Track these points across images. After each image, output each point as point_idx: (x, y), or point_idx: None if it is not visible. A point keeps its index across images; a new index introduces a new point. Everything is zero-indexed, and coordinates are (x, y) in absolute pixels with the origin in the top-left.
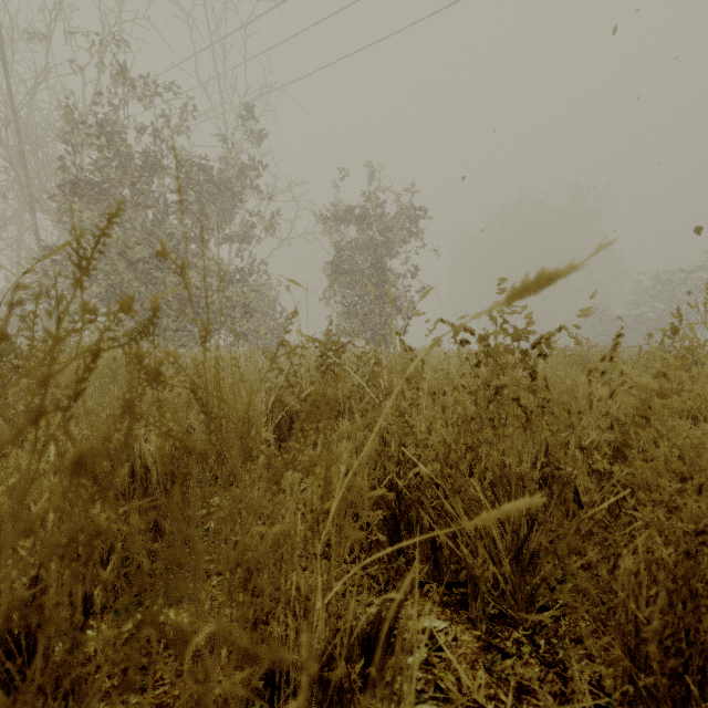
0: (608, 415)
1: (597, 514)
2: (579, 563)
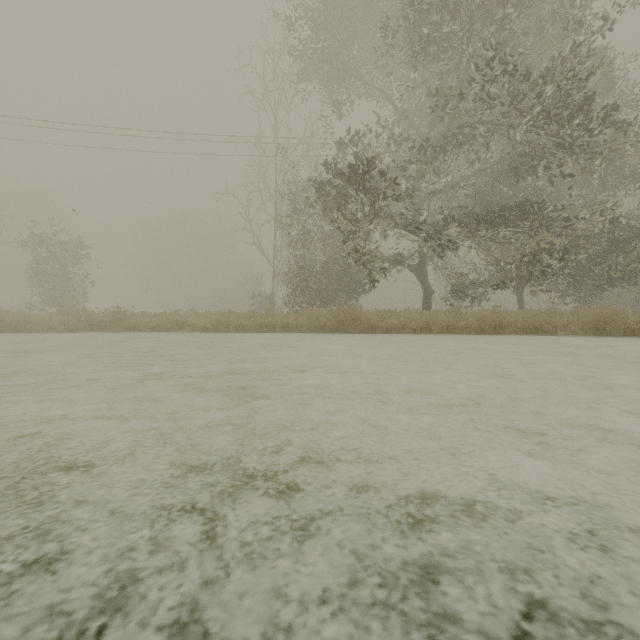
0: None
1: None
2: None
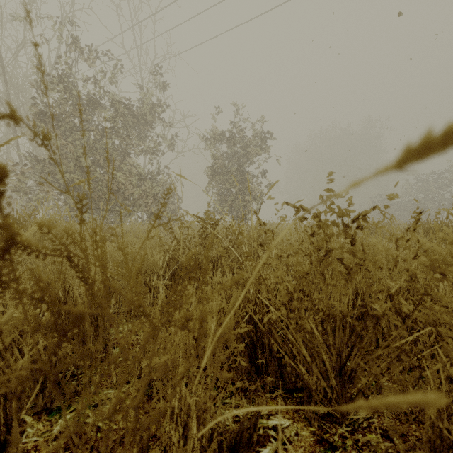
0: (408, 271)
1: (406, 348)
2: (386, 378)
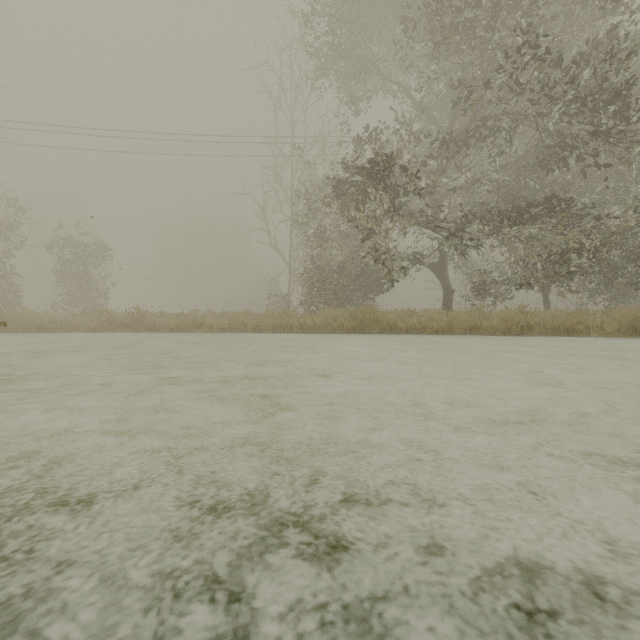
0: None
1: None
2: None
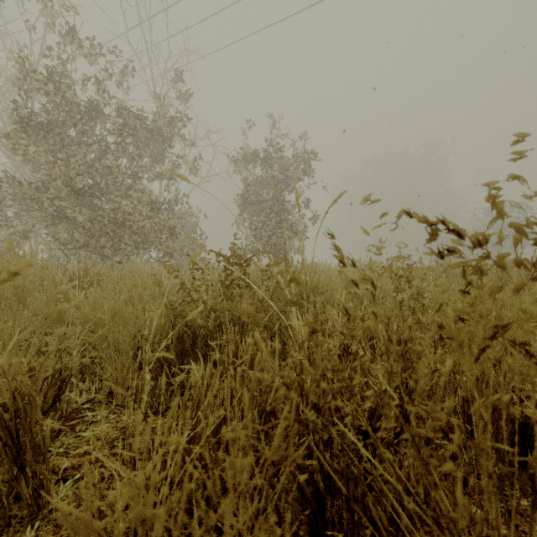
0: None
1: None
2: None
